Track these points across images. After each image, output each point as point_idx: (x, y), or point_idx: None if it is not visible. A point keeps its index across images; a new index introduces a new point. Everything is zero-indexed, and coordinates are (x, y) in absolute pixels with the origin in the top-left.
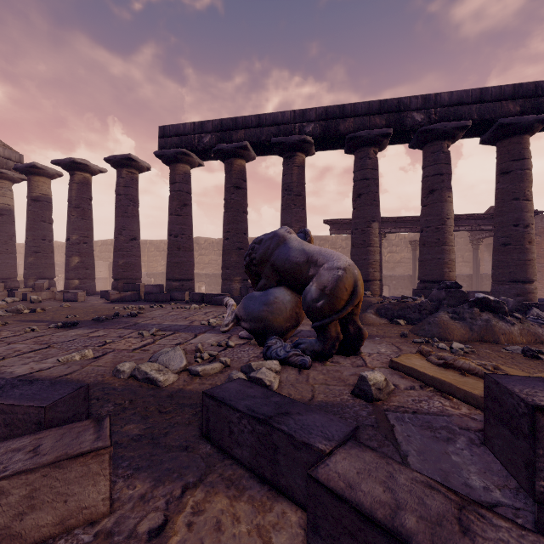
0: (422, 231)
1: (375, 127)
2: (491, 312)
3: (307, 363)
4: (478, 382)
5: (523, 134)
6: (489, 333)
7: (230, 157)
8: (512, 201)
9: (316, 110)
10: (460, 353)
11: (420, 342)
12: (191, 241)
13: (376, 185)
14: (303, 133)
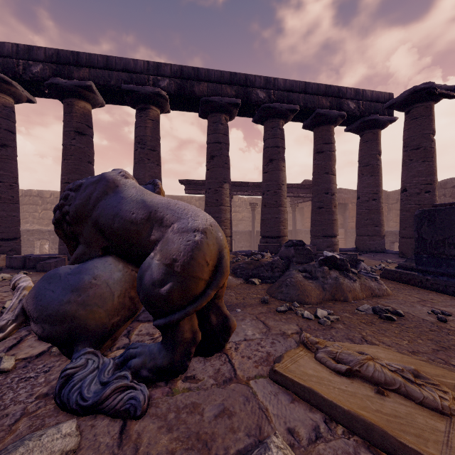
0: (263, 194)
1: (226, 95)
2: (337, 269)
3: (139, 407)
4: (410, 410)
5: (330, 124)
6: (339, 291)
7: (70, 96)
8: (324, 174)
9: (171, 66)
10: (328, 323)
11: (284, 311)
12: (15, 191)
13: (227, 150)
14: (157, 87)
